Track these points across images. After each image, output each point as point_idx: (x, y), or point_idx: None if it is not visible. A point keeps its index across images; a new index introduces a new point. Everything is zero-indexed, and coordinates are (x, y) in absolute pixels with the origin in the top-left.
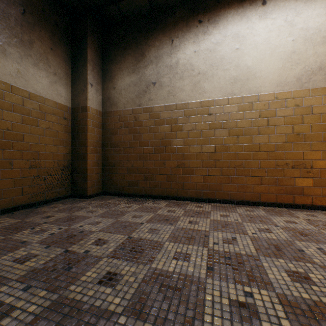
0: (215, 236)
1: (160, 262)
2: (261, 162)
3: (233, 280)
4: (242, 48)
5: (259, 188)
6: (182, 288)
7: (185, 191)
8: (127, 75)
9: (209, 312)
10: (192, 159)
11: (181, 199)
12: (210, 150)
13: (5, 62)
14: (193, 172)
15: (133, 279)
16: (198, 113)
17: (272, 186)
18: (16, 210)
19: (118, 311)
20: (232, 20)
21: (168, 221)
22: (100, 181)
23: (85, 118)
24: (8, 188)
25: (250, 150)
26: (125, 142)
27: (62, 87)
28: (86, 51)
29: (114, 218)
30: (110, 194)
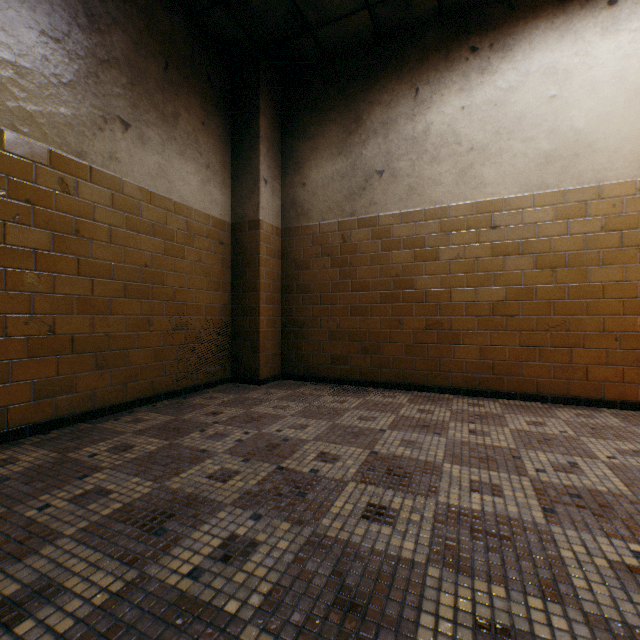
0: (533, 458)
1: (450, 495)
2: (606, 320)
3: (600, 532)
4: (563, 94)
5: (601, 372)
6: (510, 537)
7: (443, 375)
8: (327, 159)
9: (577, 575)
10: (456, 313)
11: (434, 391)
12: (495, 296)
13: (143, 154)
14: (459, 339)
15: (418, 517)
16: (470, 225)
17: (631, 369)
18: (156, 400)
19: (420, 560)
20: (541, 41)
21: (430, 429)
22: (278, 354)
23: (255, 242)
24: (146, 363)
25: (582, 296)
26: (324, 283)
27: (218, 189)
28: (257, 121)
29: (327, 419)
30: (295, 379)
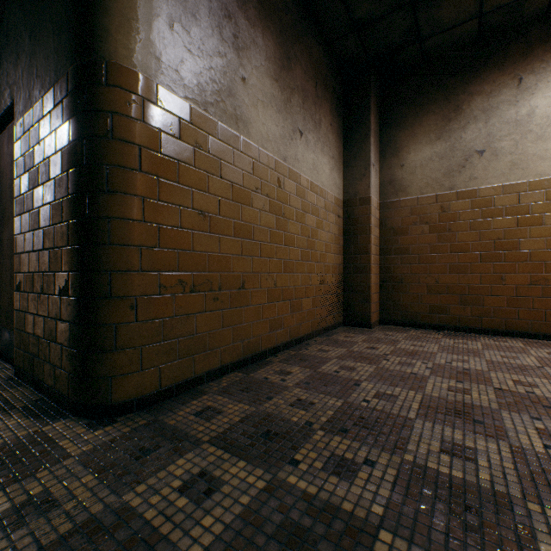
0: None
1: None
2: None
3: None
4: None
5: None
6: None
7: (549, 324)
8: (425, 144)
9: None
10: None
11: (539, 338)
12: None
13: (307, 153)
14: None
15: None
16: None
17: None
18: (312, 336)
19: None
20: None
21: None
22: (377, 304)
23: (366, 214)
24: (308, 309)
25: None
26: (422, 246)
27: (337, 174)
28: (367, 118)
29: (475, 356)
30: (393, 324)
